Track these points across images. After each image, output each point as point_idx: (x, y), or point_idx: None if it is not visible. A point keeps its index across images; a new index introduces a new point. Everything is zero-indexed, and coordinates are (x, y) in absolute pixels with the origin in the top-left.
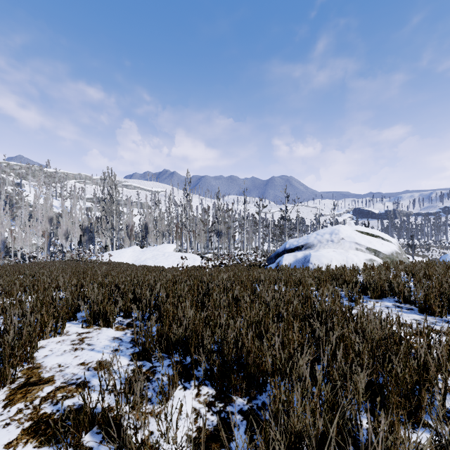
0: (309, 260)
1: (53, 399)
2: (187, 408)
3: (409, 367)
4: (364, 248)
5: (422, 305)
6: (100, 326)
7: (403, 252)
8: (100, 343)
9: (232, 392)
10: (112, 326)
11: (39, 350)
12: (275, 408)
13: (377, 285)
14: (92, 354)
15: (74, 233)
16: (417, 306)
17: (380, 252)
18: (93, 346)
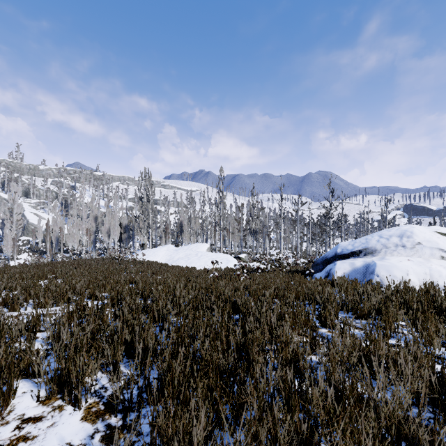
0: (373, 271)
1: None
2: None
3: None
4: None
5: None
6: (64, 401)
7: None
8: None
9: None
10: (79, 407)
11: None
12: None
13: None
14: None
15: (115, 231)
16: None
17: None
18: None
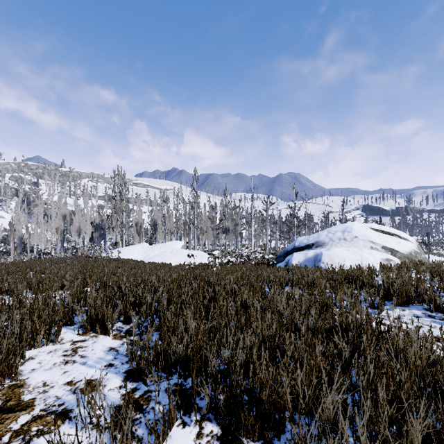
0: (320, 259)
1: (26, 434)
2: None
3: None
4: (380, 247)
5: None
6: (97, 333)
7: (422, 251)
8: (94, 355)
9: (242, 434)
10: (109, 334)
11: (28, 362)
12: None
13: (401, 289)
14: (83, 369)
15: (86, 230)
16: None
17: (397, 251)
18: (85, 359)
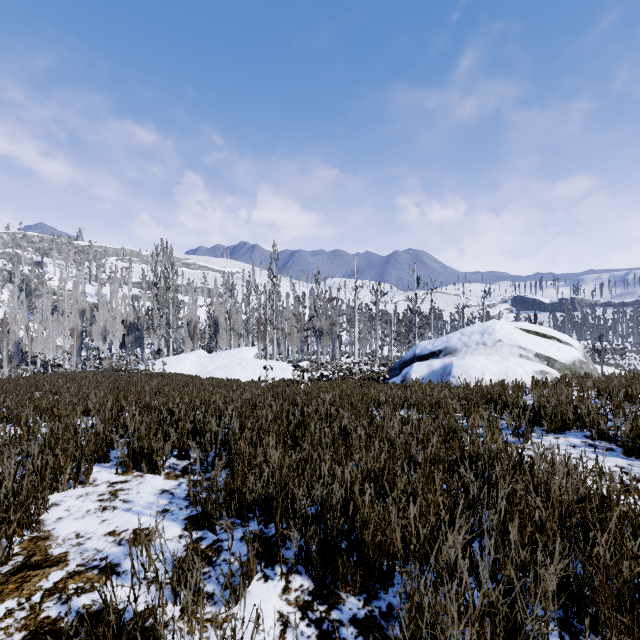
0: (450, 372)
1: (62, 593)
2: (269, 612)
3: (626, 552)
4: (532, 355)
5: (628, 443)
6: (142, 472)
7: (590, 361)
8: (140, 499)
9: (340, 587)
10: (160, 472)
11: (51, 509)
12: (411, 625)
13: (556, 411)
14: (128, 516)
15: (115, 332)
16: (619, 445)
17: (556, 361)
18: (130, 505)
